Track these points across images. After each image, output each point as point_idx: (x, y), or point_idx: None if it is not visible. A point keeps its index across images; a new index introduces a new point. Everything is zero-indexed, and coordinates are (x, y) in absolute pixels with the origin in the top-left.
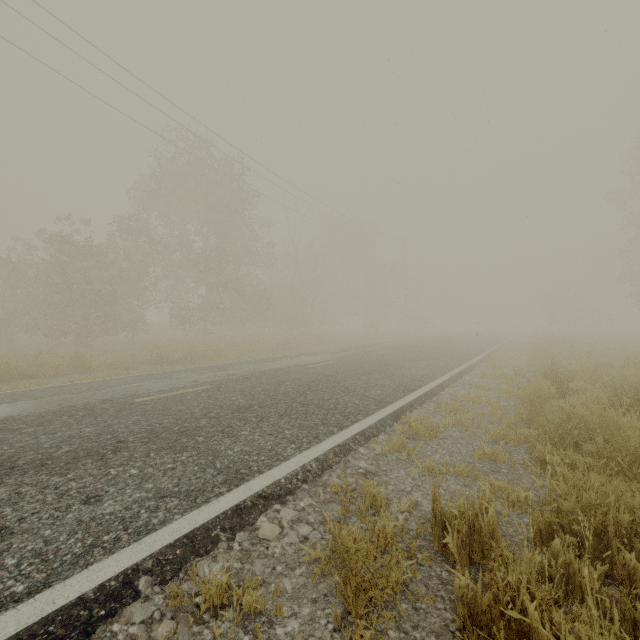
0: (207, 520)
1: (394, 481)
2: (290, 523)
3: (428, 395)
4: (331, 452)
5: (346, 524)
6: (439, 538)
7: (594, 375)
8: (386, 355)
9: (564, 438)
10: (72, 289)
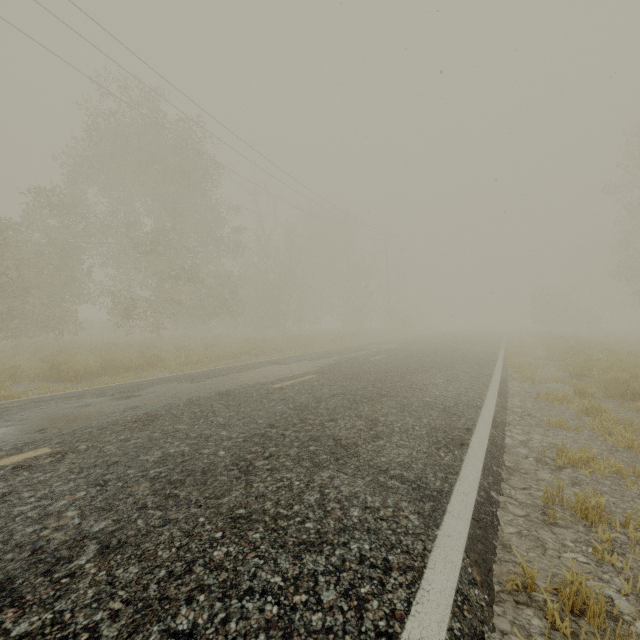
0: None
1: None
2: None
3: (495, 454)
4: None
5: None
6: None
7: None
8: (382, 363)
9: None
10: None
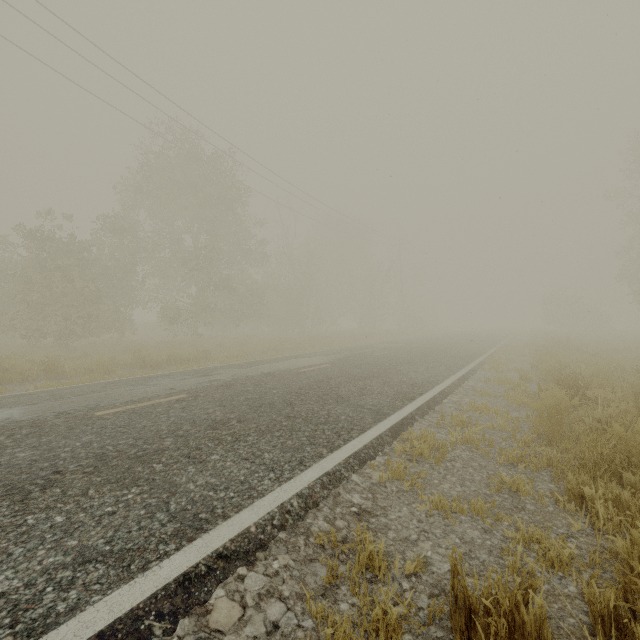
0: (137, 603)
1: (395, 524)
2: (256, 599)
3: (430, 404)
4: (318, 483)
5: (333, 599)
6: (462, 631)
7: (612, 381)
8: (383, 357)
9: (598, 464)
10: (52, 288)
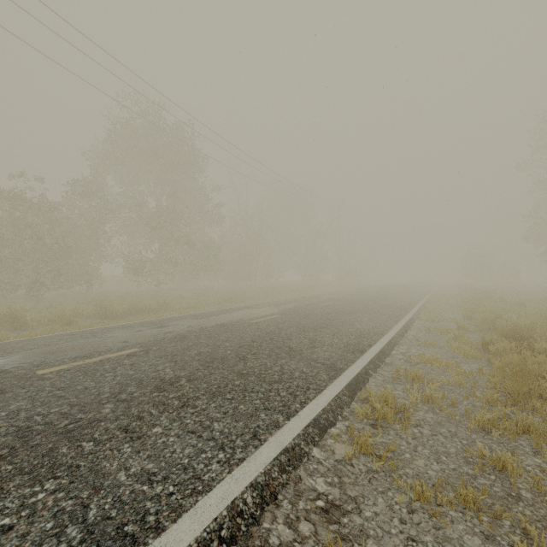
0: None
1: (373, 527)
2: None
3: (380, 356)
4: (275, 465)
5: None
6: None
7: None
8: (328, 308)
9: None
10: (23, 244)
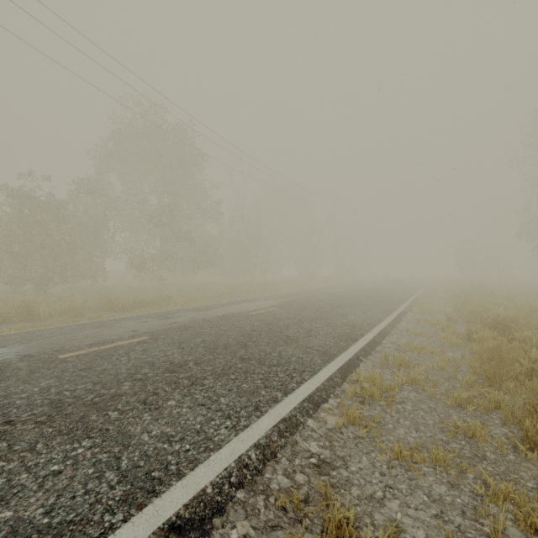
0: None
1: (358, 478)
2: None
3: (371, 345)
4: (275, 431)
5: None
6: None
7: (535, 323)
8: (323, 301)
9: None
10: (32, 240)
